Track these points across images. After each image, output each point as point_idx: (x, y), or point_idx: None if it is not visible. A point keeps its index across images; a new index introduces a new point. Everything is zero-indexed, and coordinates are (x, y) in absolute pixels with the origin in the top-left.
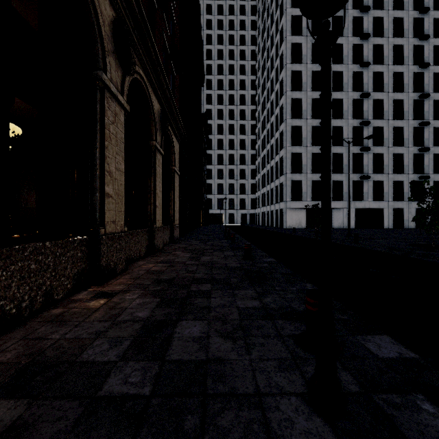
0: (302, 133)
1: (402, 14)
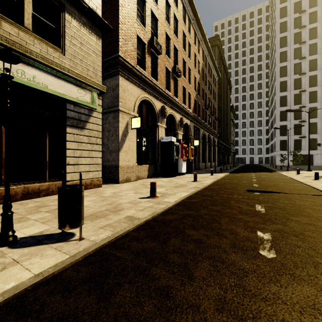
0: (287, 114)
1: None
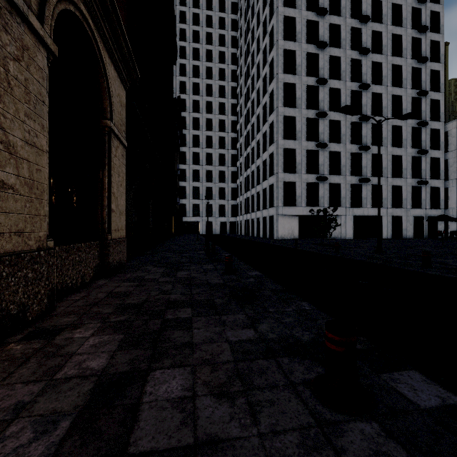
0: (296, 125)
1: (400, 0)
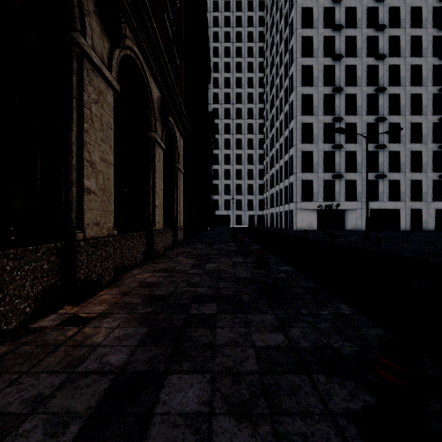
0: (313, 130)
1: (420, 3)
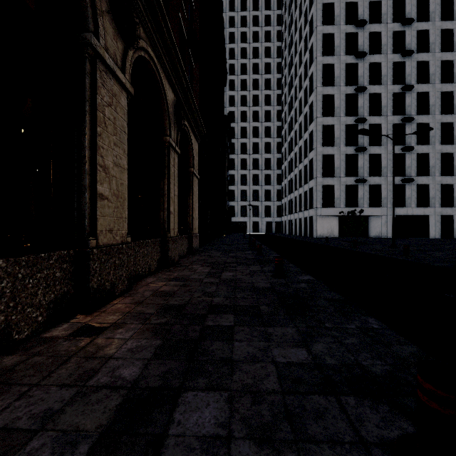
0: (334, 132)
1: None
